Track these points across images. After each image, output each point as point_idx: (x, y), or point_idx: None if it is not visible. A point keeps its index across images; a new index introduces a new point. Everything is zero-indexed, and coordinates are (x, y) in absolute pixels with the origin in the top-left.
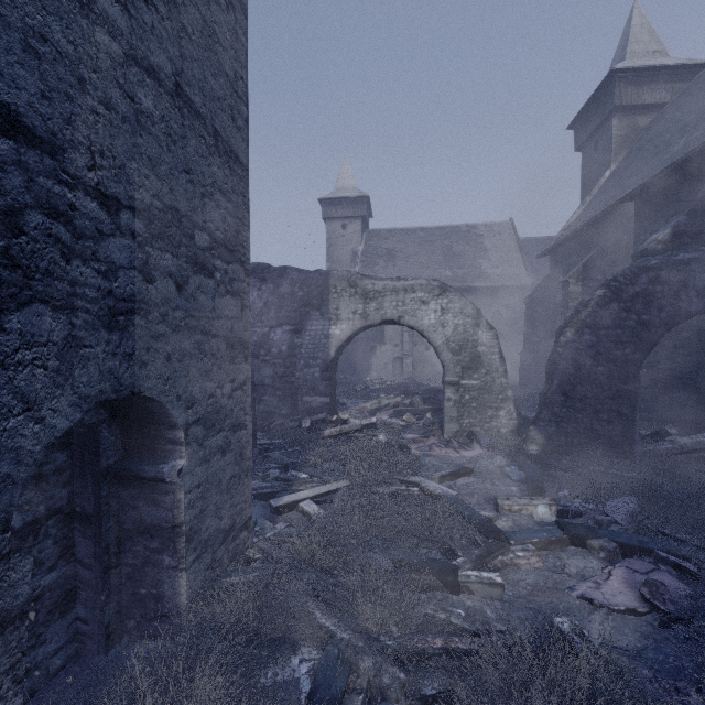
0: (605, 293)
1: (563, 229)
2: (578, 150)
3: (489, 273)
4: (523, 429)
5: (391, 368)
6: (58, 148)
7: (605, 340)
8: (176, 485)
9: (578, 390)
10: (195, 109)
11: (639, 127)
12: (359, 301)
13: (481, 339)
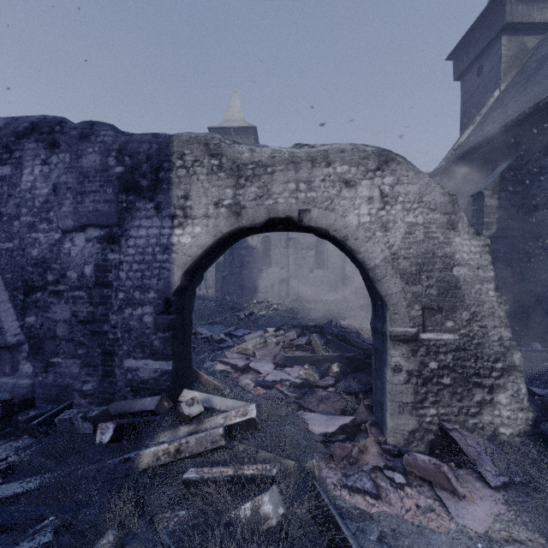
0: None
1: (453, 149)
2: (458, 79)
3: None
4: None
5: (277, 289)
6: None
7: None
8: None
9: None
10: None
11: (527, 47)
12: (226, 182)
13: (460, 253)
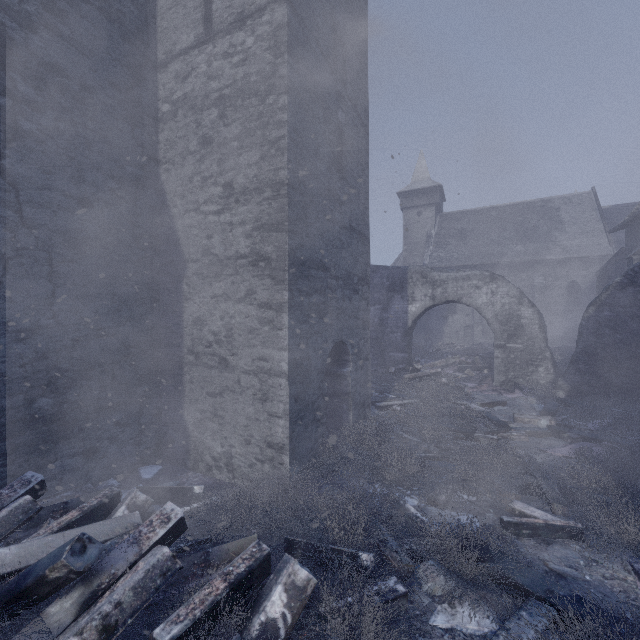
0: (622, 280)
1: (639, 204)
2: None
3: (565, 245)
4: (554, 380)
5: (462, 335)
6: (330, 268)
7: (622, 316)
8: (349, 377)
9: (599, 352)
10: (354, 229)
11: None
12: (429, 287)
13: (524, 314)
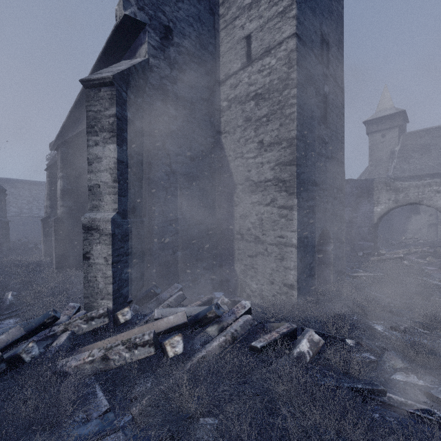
0: None
1: None
2: None
3: None
4: None
5: (425, 231)
6: (319, 184)
7: None
8: (330, 252)
9: None
10: (334, 158)
11: None
12: (392, 193)
13: None
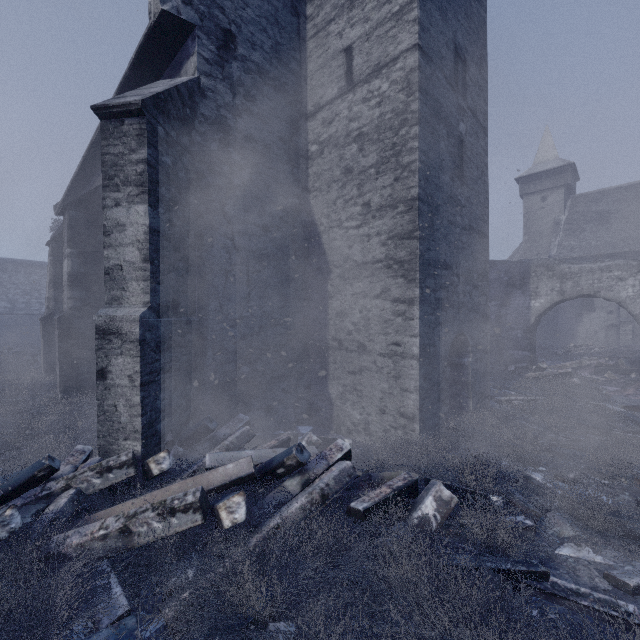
0: None
1: None
2: None
3: None
4: None
5: (603, 336)
6: (452, 267)
7: None
8: (468, 367)
9: None
10: (473, 229)
11: None
12: (556, 281)
13: None
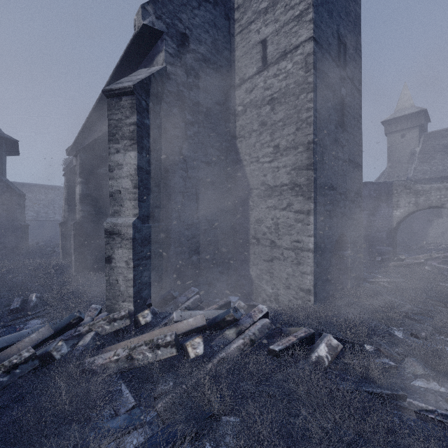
0: None
1: None
2: None
3: None
4: None
5: None
6: (336, 188)
7: None
8: (348, 257)
9: None
10: (351, 161)
11: None
12: (412, 196)
13: None
